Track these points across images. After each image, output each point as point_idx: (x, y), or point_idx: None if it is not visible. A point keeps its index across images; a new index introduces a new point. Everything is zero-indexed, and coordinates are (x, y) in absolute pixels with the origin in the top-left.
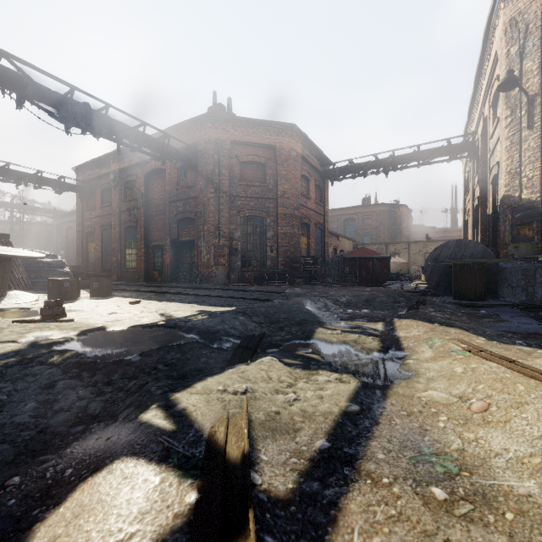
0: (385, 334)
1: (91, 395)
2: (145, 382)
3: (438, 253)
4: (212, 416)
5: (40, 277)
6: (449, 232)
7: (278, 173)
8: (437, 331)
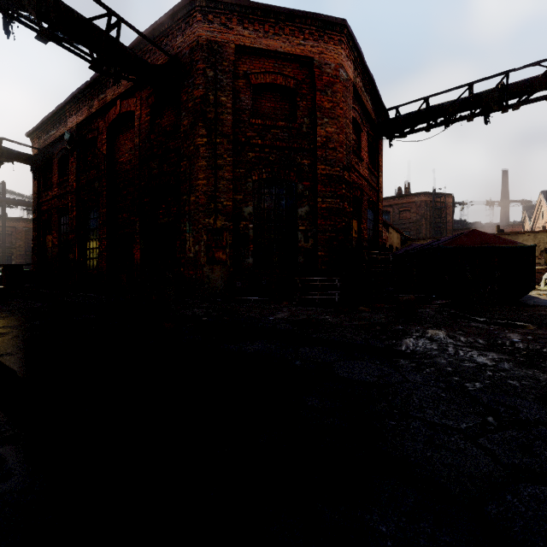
0: None
1: None
2: None
3: None
4: None
5: None
6: (503, 227)
7: (317, 105)
8: None
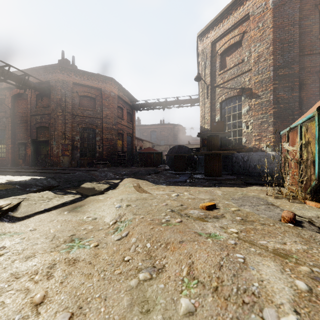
0: (115, 184)
1: None
2: None
3: (171, 151)
4: (4, 203)
5: None
6: None
7: (103, 104)
8: (135, 181)
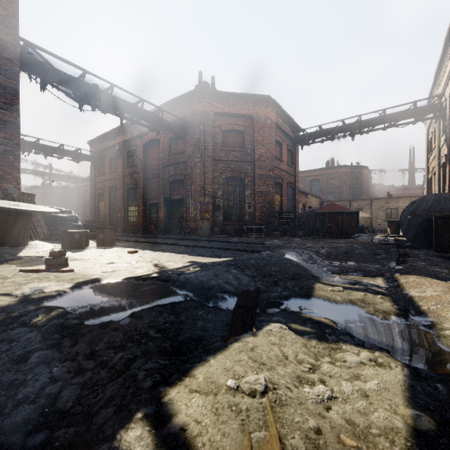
0: (393, 293)
1: (67, 374)
2: (133, 355)
3: (415, 207)
4: (226, 449)
5: (57, 229)
6: (407, 190)
7: (255, 139)
8: None
